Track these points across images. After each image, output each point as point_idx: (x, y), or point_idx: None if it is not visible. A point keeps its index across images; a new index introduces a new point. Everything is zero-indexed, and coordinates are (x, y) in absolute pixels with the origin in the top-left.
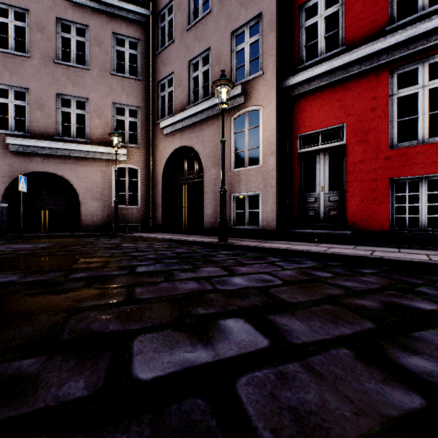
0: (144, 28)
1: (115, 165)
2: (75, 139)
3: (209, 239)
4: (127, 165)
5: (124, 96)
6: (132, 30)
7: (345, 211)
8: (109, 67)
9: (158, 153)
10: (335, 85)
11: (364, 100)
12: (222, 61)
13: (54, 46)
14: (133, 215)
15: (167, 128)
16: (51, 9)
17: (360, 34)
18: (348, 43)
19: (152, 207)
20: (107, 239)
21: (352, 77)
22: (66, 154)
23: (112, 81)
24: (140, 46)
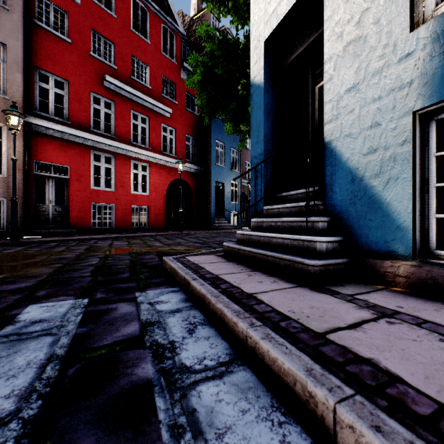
0: None
1: None
2: None
3: None
4: None
5: None
6: None
7: (70, 218)
8: None
9: None
10: (64, 141)
11: (80, 158)
12: None
13: None
14: None
15: None
16: None
17: (78, 121)
18: (72, 121)
19: None
20: None
21: (74, 142)
22: None
23: None
24: None
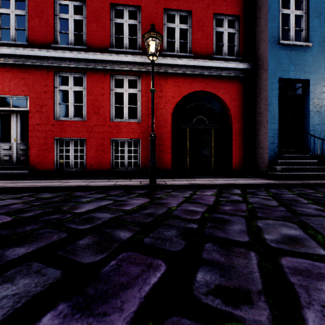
0: None
1: None
2: None
3: None
4: None
5: None
6: None
7: (29, 157)
8: None
9: None
10: (22, 67)
11: (40, 84)
12: None
13: None
14: None
15: None
16: None
17: (38, 40)
18: (31, 42)
19: None
20: None
21: (33, 67)
22: None
23: None
24: None
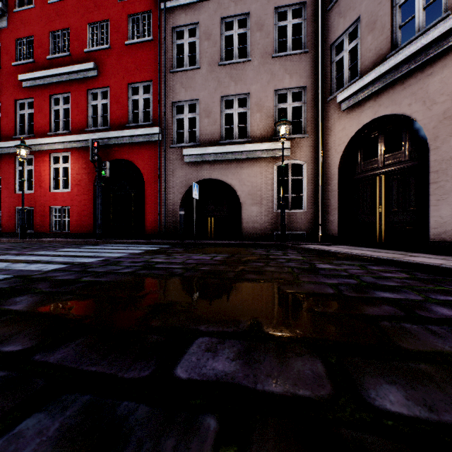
0: None
1: (276, 162)
2: (237, 141)
3: None
4: (290, 161)
5: (286, 79)
6: None
7: None
8: (270, 50)
9: (331, 139)
10: None
11: None
12: None
13: (218, 49)
14: (297, 221)
15: (348, 99)
16: (216, 12)
17: None
18: None
19: (322, 211)
20: (279, 251)
21: None
22: (228, 158)
23: (273, 65)
24: (306, 9)
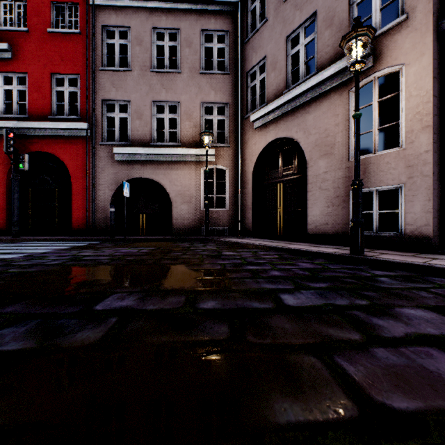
0: (231, 17)
1: (203, 166)
2: (168, 144)
3: (327, 249)
4: (215, 166)
5: (212, 94)
6: (220, 23)
7: None
8: (198, 66)
9: (247, 150)
10: None
11: None
12: (335, 22)
13: (150, 56)
14: (221, 218)
15: (258, 120)
16: (148, 21)
17: None
18: None
19: (241, 210)
20: (201, 244)
21: None
22: (160, 159)
23: (201, 80)
24: (228, 37)
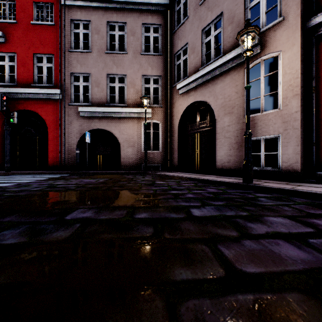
0: (163, 15)
1: (143, 121)
2: (118, 105)
3: (228, 180)
4: (152, 121)
5: (149, 69)
6: (155, 18)
7: None
8: (139, 49)
9: (174, 109)
10: None
11: None
12: (235, 21)
13: (105, 42)
14: (156, 158)
15: (182, 88)
16: (103, 16)
17: None
18: None
19: (170, 152)
20: (141, 176)
21: None
22: (112, 115)
23: (141, 59)
24: (161, 29)
